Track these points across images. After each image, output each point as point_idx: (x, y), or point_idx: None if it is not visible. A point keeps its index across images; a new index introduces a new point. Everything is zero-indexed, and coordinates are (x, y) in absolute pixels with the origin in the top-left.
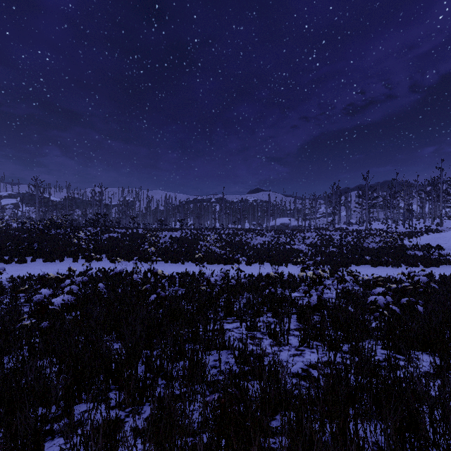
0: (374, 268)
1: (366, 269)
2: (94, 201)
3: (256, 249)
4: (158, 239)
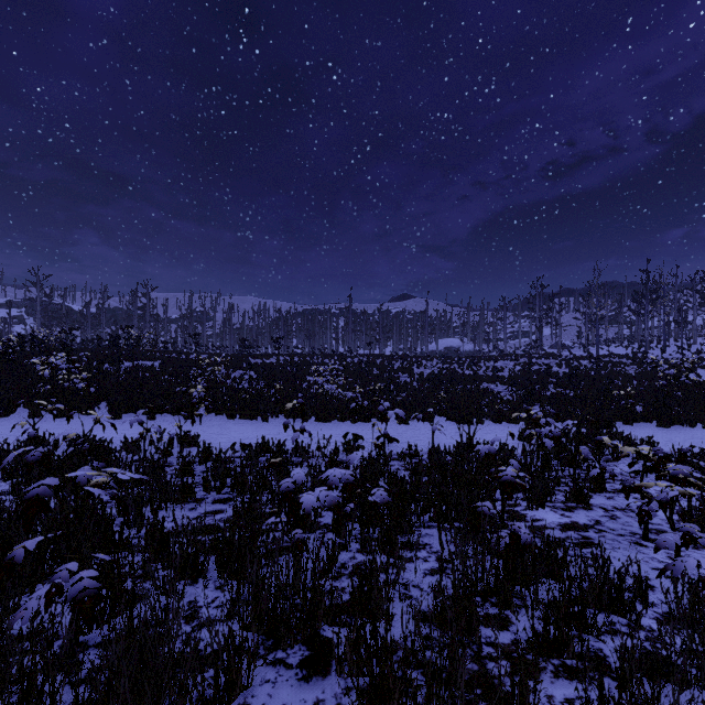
0: (666, 429)
1: (651, 432)
2: (135, 310)
3: (412, 390)
4: (231, 371)
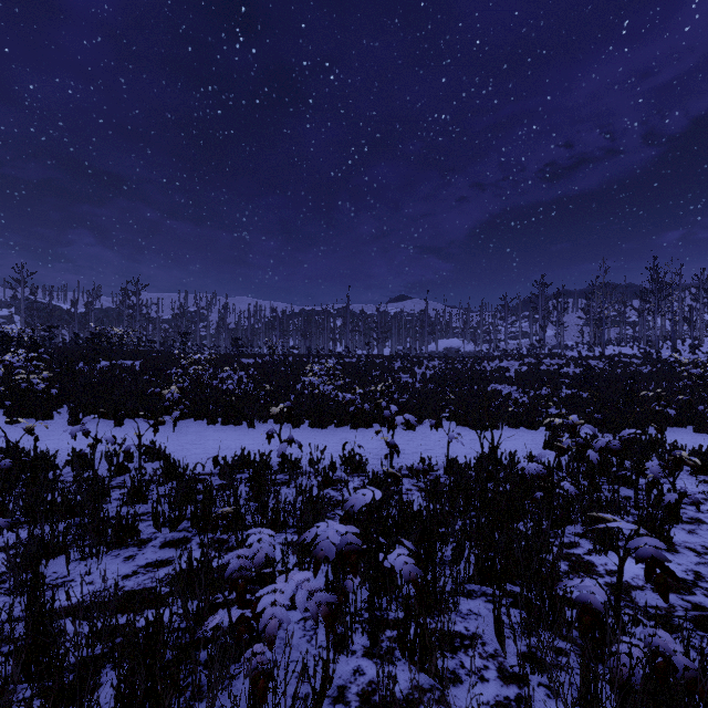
0: (706, 435)
1: (691, 439)
2: (125, 309)
3: (415, 392)
4: (220, 371)
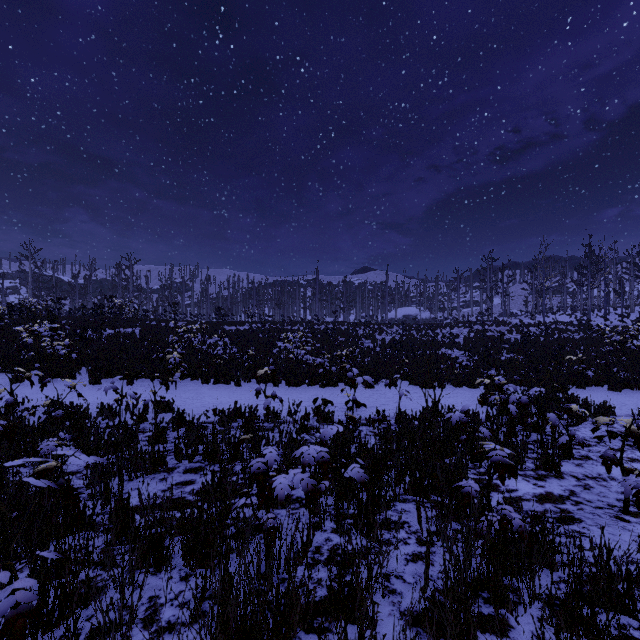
0: (617, 393)
1: (604, 396)
2: (120, 281)
3: (376, 355)
4: (207, 337)
